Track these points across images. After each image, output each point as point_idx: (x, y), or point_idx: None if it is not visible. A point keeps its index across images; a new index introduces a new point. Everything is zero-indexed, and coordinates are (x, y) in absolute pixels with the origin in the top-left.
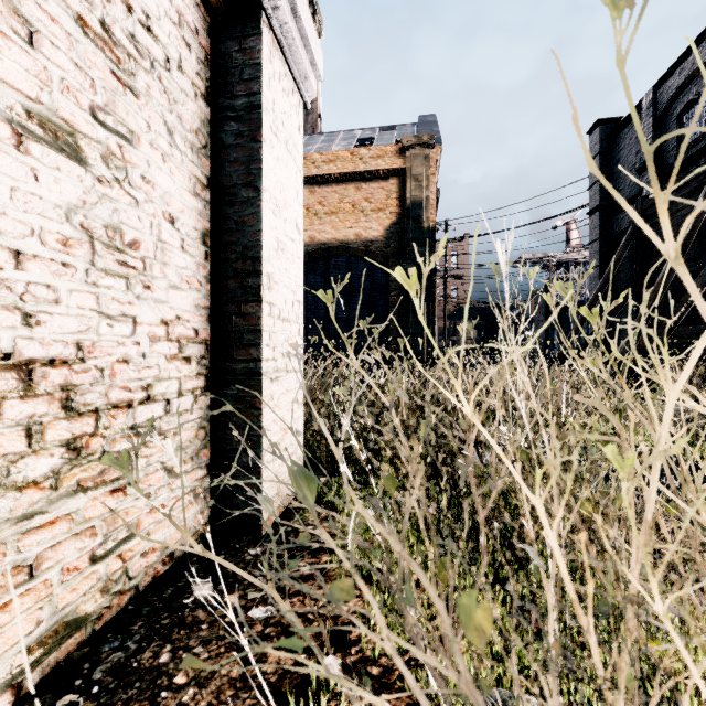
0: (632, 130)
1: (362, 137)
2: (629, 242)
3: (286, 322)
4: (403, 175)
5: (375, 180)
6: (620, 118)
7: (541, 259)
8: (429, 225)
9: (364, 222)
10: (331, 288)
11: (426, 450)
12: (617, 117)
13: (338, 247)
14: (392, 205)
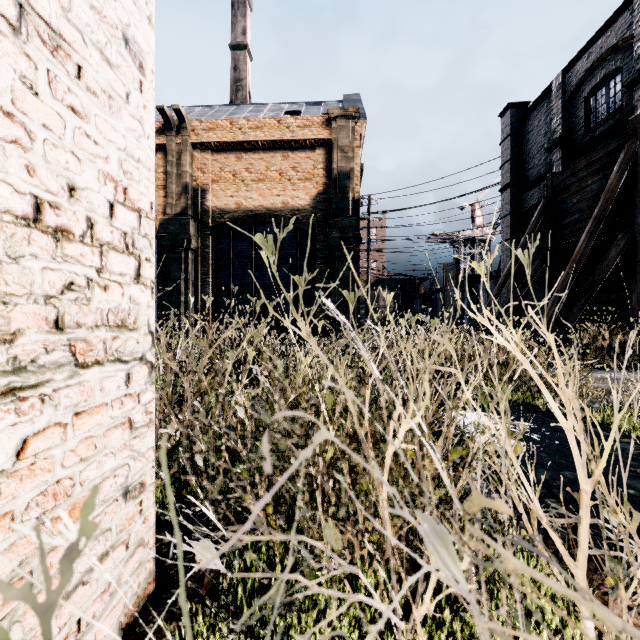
0: (541, 113)
1: (289, 109)
2: (541, 215)
3: (73, 243)
4: (329, 146)
5: (302, 149)
6: (528, 103)
7: (450, 236)
8: (355, 196)
9: (291, 190)
10: (258, 255)
11: (411, 537)
12: (526, 102)
13: (265, 214)
14: (318, 175)
